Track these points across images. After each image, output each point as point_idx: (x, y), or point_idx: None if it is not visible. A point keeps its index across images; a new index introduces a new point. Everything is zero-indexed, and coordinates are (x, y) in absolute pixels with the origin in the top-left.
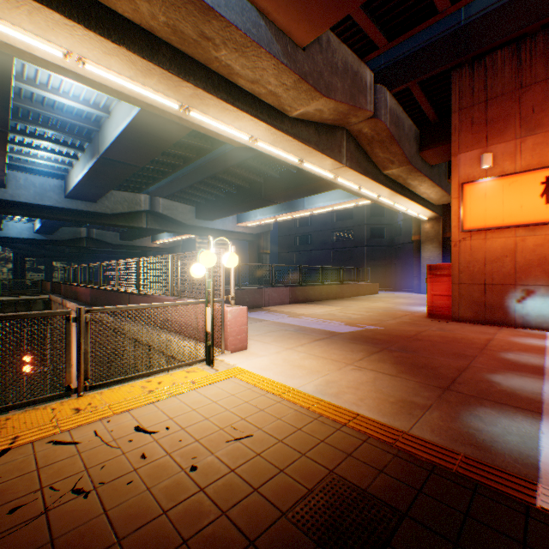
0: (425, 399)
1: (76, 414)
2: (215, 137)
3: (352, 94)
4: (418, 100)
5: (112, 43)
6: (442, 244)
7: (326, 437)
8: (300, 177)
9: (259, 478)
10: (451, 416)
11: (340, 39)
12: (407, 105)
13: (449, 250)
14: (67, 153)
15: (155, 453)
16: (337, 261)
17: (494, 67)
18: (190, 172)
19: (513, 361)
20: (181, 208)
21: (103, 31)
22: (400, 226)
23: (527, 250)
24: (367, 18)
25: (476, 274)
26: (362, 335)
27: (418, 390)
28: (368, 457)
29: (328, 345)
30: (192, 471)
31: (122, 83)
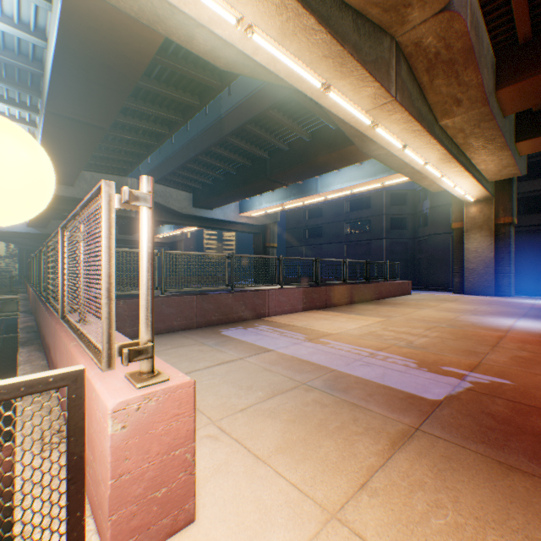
0: None
1: None
2: (186, 46)
3: None
4: None
5: None
6: (493, 232)
7: None
8: (315, 147)
9: None
10: None
11: None
12: (486, 9)
13: (503, 239)
14: (21, 119)
15: None
16: (351, 255)
17: None
18: (182, 149)
19: None
20: (175, 194)
21: None
22: (425, 216)
23: None
24: None
25: None
26: (496, 418)
27: None
28: None
29: (447, 485)
30: None
31: None
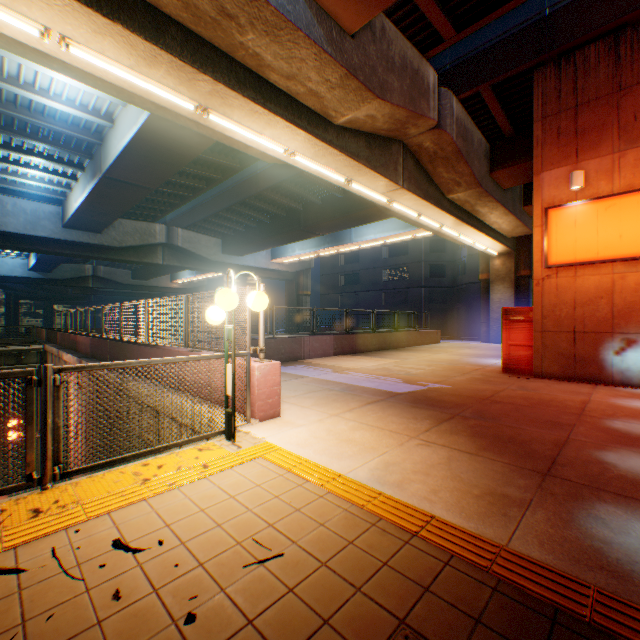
0: (521, 490)
1: (32, 520)
2: (243, 151)
3: (412, 97)
4: (490, 108)
5: (103, 17)
6: (515, 283)
7: (390, 556)
8: (347, 204)
9: (291, 637)
10: (563, 518)
11: (397, 29)
12: (476, 114)
13: (523, 290)
14: (63, 173)
15: (135, 589)
16: (390, 304)
17: (586, 65)
18: (215, 198)
19: (623, 432)
20: (204, 240)
21: (90, 0)
22: (463, 263)
23: (627, 289)
24: (431, 0)
25: (564, 320)
26: (426, 397)
27: (509, 477)
28: (455, 594)
29: (383, 410)
30: (187, 624)
31: (119, 74)
